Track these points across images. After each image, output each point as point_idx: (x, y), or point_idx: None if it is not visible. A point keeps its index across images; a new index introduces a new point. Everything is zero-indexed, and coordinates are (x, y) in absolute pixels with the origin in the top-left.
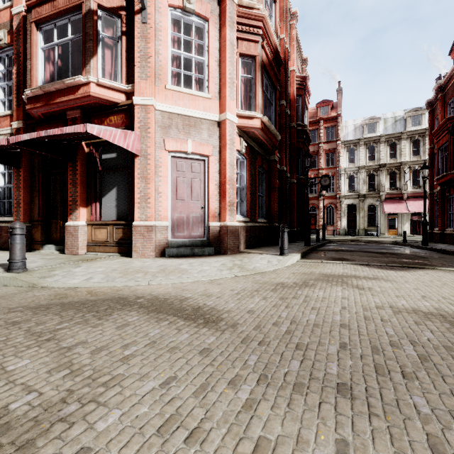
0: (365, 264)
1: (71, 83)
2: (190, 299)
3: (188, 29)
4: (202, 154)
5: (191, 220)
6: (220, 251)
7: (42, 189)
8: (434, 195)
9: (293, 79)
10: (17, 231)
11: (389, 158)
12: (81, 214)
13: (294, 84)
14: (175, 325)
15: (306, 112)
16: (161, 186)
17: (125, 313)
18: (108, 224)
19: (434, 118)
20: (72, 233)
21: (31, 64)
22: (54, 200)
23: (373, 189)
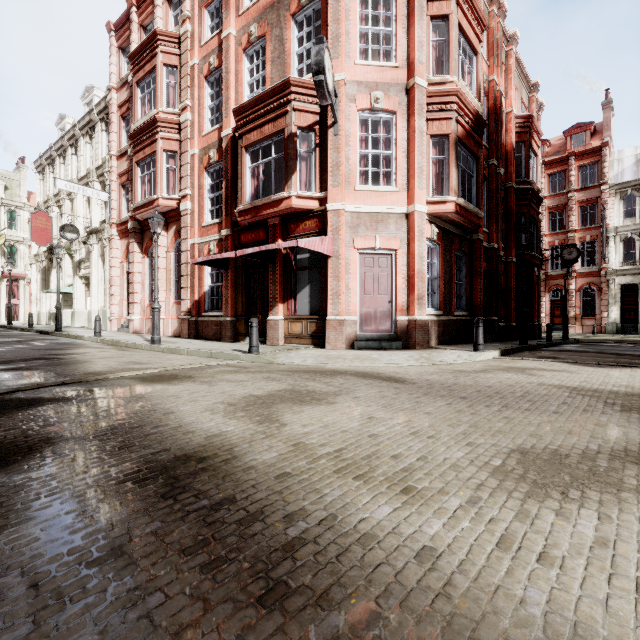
0: (571, 362)
1: (276, 198)
2: (384, 373)
3: (375, 125)
4: (389, 248)
5: (379, 314)
6: (409, 346)
7: (245, 287)
8: None
9: (510, 123)
10: (254, 324)
11: None
12: (280, 310)
13: (511, 131)
14: (377, 381)
15: (534, 160)
16: (350, 283)
17: (344, 376)
18: (302, 318)
19: None
20: (273, 326)
21: (242, 183)
22: (253, 297)
23: None
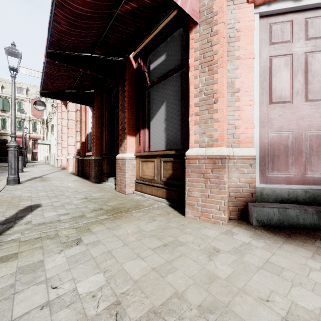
0: None
1: None
2: None
3: None
4: None
5: (306, 144)
6: None
7: (108, 123)
8: None
9: None
10: None
11: None
12: (128, 144)
13: None
14: None
15: None
16: (238, 78)
17: None
18: (154, 156)
19: None
20: (121, 166)
21: None
22: (117, 134)
23: None
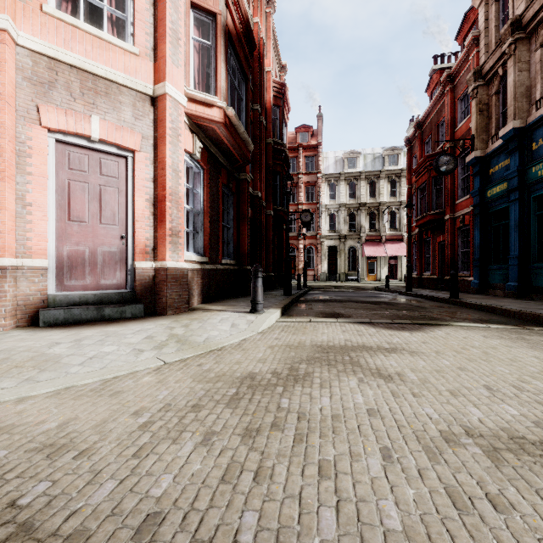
0: (368, 323)
1: None
2: None
3: None
4: (121, 145)
5: (101, 258)
6: (156, 310)
7: None
8: (412, 237)
9: (270, 82)
10: None
11: (369, 197)
12: None
13: (270, 90)
14: None
15: (285, 130)
16: (31, 193)
17: None
18: None
19: (412, 157)
20: None
21: None
22: None
23: (354, 230)
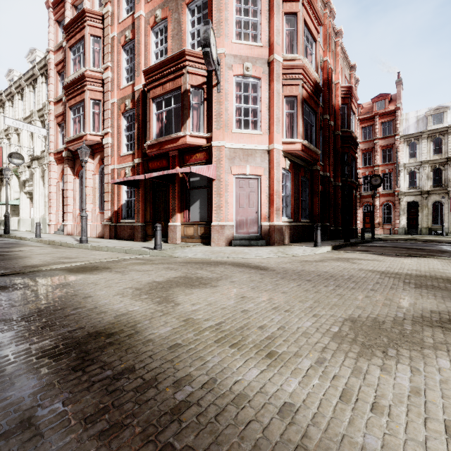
0: (379, 254)
1: (175, 136)
2: (252, 263)
3: (246, 86)
4: (256, 174)
5: (249, 221)
6: (270, 243)
7: (152, 201)
8: None
9: (338, 91)
10: (158, 228)
11: None
12: (178, 218)
13: (338, 96)
14: (248, 269)
15: (353, 117)
16: (229, 199)
17: (224, 266)
18: (194, 224)
19: None
20: (173, 229)
21: (150, 124)
22: (158, 208)
23: (439, 185)
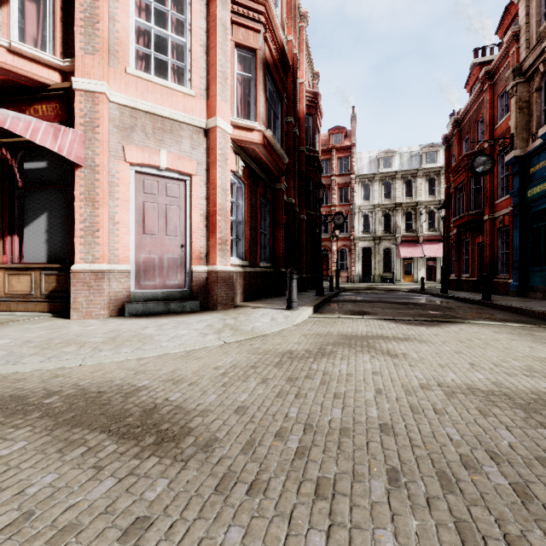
0: (390, 319)
1: None
2: (144, 389)
3: None
4: (182, 171)
5: (166, 263)
6: (208, 306)
7: None
8: (450, 238)
9: (303, 93)
10: None
11: (405, 197)
12: None
13: (303, 100)
14: (95, 458)
15: (317, 136)
16: (119, 214)
17: (2, 435)
18: (32, 268)
19: (450, 155)
20: None
21: None
22: None
23: (389, 231)
